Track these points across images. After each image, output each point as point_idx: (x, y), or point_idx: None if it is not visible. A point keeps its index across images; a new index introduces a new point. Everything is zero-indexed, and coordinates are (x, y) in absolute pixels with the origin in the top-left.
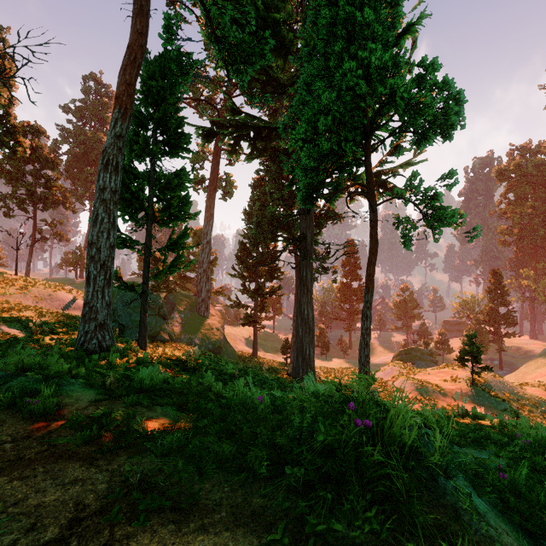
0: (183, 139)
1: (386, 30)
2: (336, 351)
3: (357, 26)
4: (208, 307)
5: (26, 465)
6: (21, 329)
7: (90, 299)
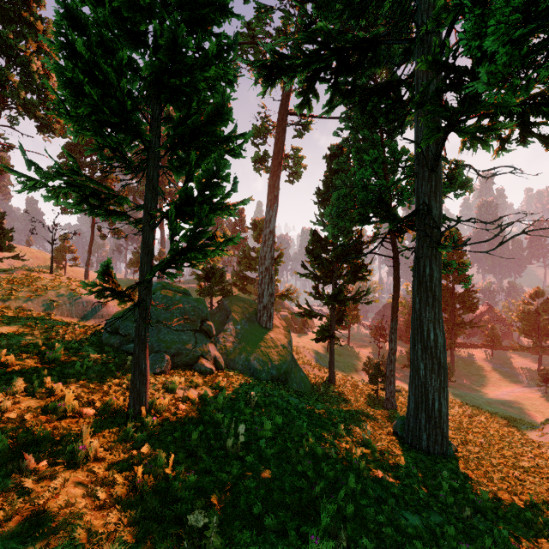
0: None
1: None
2: None
3: None
4: (271, 316)
5: None
6: None
7: None
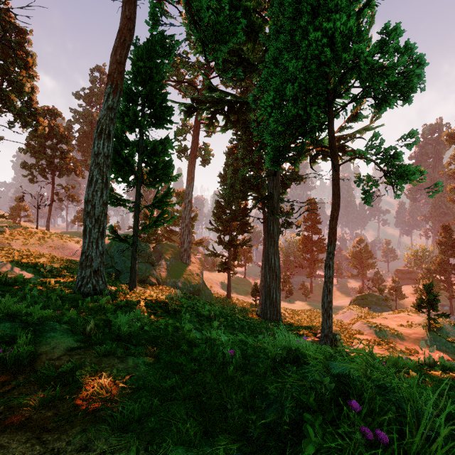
0: (167, 112)
1: (349, 3)
2: (299, 294)
3: None
4: (189, 256)
5: None
6: (35, 273)
7: (86, 248)
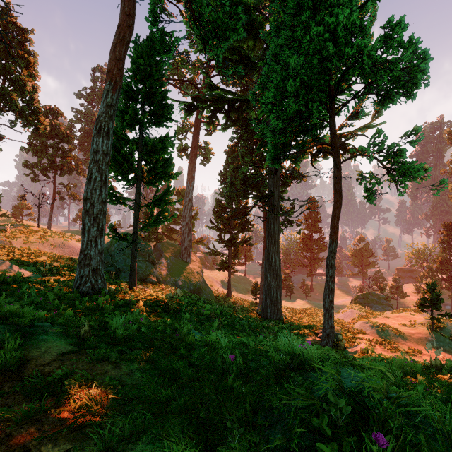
0: (167, 109)
1: None
2: (299, 293)
3: None
4: (190, 254)
5: None
6: (35, 272)
7: (84, 247)
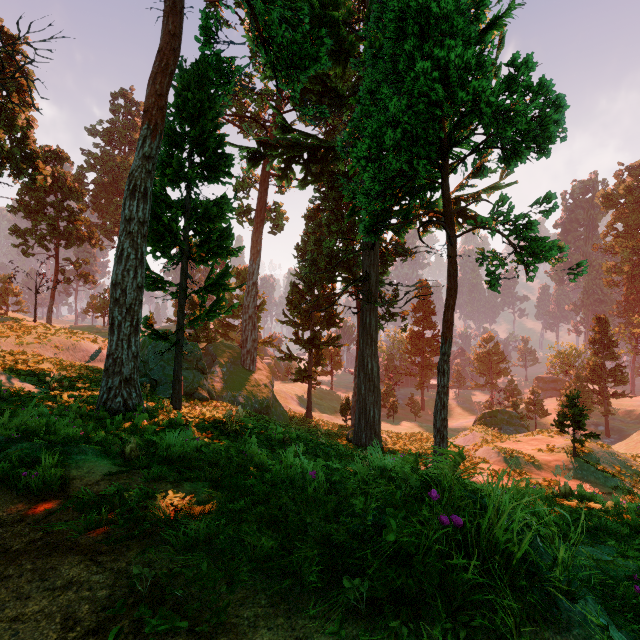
0: (224, 161)
1: (468, 23)
2: (406, 412)
3: (433, 18)
4: (254, 360)
5: (11, 559)
6: (38, 384)
7: (113, 349)
